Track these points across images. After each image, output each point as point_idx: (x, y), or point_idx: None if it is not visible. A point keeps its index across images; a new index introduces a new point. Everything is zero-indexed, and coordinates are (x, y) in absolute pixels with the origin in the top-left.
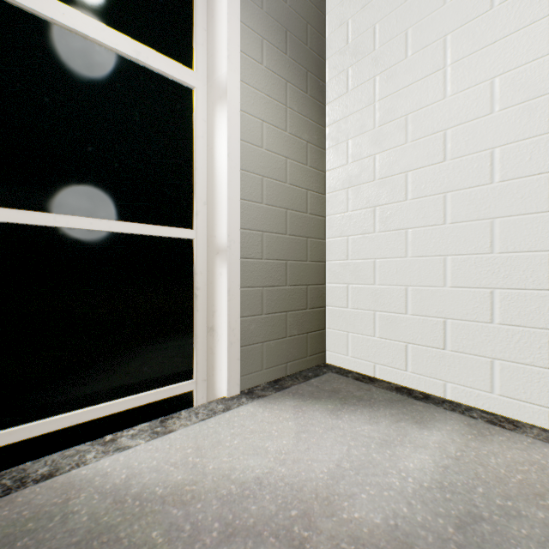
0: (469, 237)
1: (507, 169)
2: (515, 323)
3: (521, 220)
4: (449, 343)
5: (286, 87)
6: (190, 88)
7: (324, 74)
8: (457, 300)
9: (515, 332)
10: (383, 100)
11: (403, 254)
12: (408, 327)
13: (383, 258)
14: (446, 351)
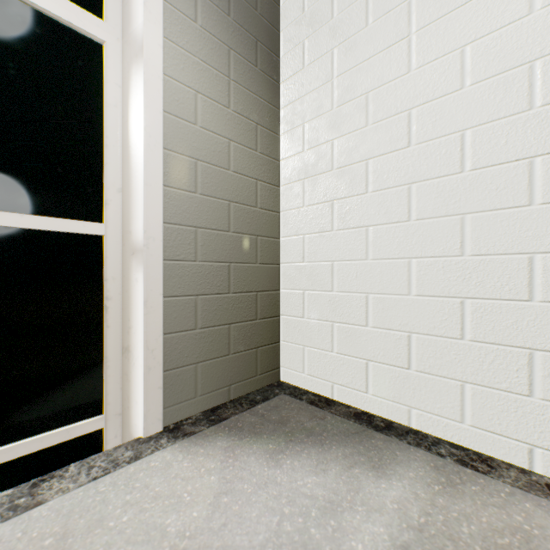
0: (437, 236)
1: (480, 155)
2: (489, 340)
3: (495, 215)
4: (414, 362)
5: (229, 54)
6: (99, 43)
7: (279, 47)
8: (423, 311)
9: (489, 351)
10: (342, 76)
11: (364, 256)
12: (369, 341)
13: (342, 261)
14: (411, 371)
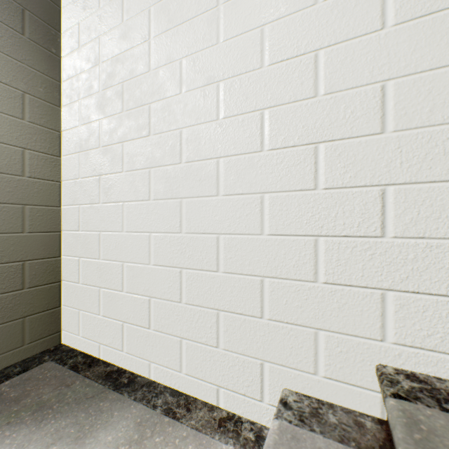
0: (166, 215)
1: (191, 150)
2: (196, 303)
3: (199, 201)
4: (152, 322)
5: None
6: None
7: (60, 22)
8: (158, 279)
9: (196, 312)
10: (106, 63)
11: (121, 228)
12: (124, 305)
13: (106, 231)
14: (151, 330)
